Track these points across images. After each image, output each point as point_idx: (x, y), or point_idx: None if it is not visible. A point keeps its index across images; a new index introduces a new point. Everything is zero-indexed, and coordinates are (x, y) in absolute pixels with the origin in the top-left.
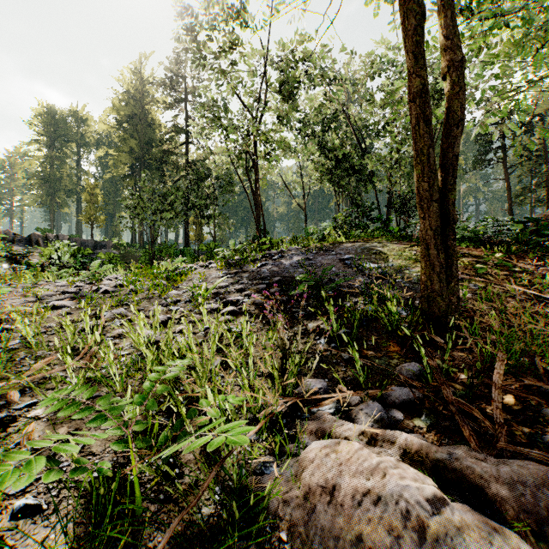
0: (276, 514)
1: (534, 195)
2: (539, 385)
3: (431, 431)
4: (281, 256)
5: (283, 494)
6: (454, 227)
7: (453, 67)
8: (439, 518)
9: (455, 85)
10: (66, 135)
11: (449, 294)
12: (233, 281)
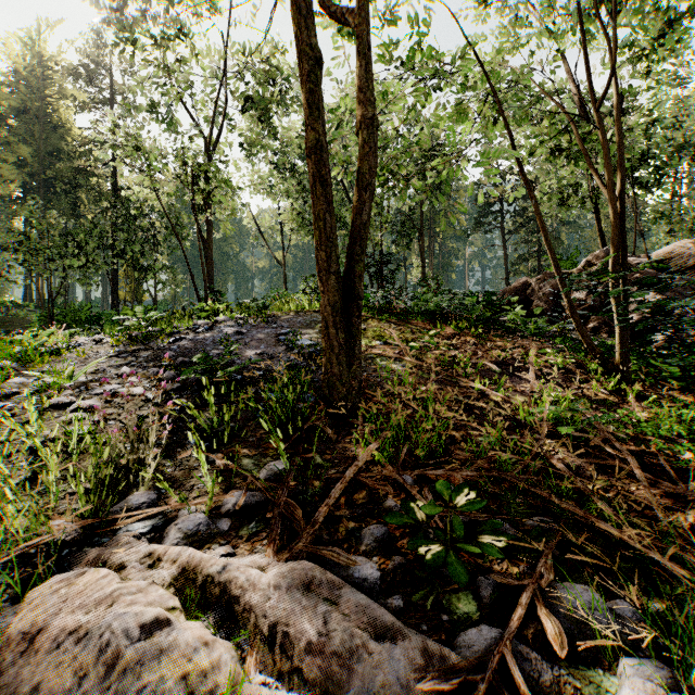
0: None
1: (532, 264)
2: (392, 475)
3: (250, 540)
4: (209, 328)
5: None
6: (359, 303)
7: (364, 124)
8: (143, 644)
9: (366, 144)
10: None
11: (351, 378)
12: (122, 363)
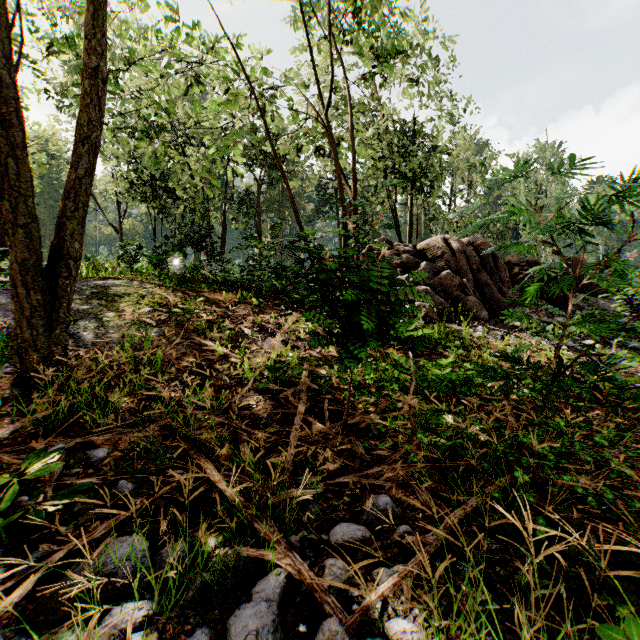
0: None
1: None
2: (37, 446)
3: None
4: None
5: None
6: (69, 263)
7: (84, 73)
8: None
9: (86, 95)
10: None
11: (52, 344)
12: None
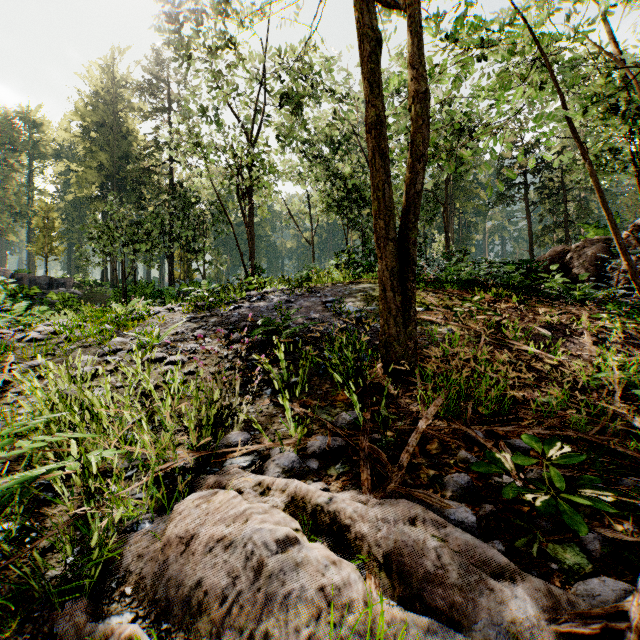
0: (128, 569)
1: (557, 235)
2: (462, 429)
3: (339, 479)
4: (261, 297)
5: (142, 549)
6: (413, 268)
7: (416, 99)
8: (281, 557)
9: (418, 118)
10: (13, 143)
11: (407, 339)
12: (195, 327)
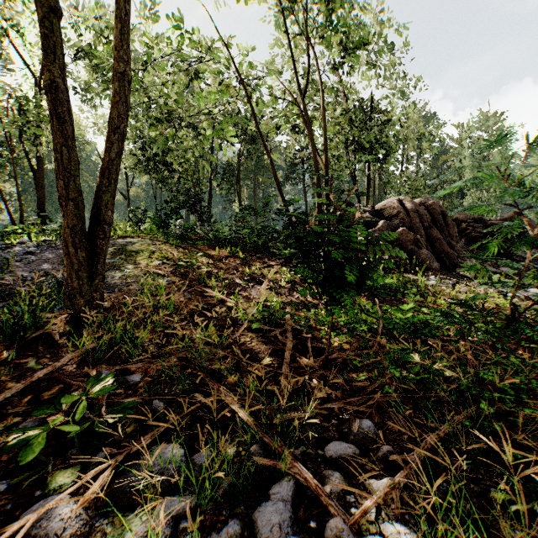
0: None
1: None
2: (89, 371)
3: None
4: (2, 248)
5: None
6: (105, 227)
7: (115, 77)
8: None
9: (116, 94)
10: None
11: (93, 291)
12: None
